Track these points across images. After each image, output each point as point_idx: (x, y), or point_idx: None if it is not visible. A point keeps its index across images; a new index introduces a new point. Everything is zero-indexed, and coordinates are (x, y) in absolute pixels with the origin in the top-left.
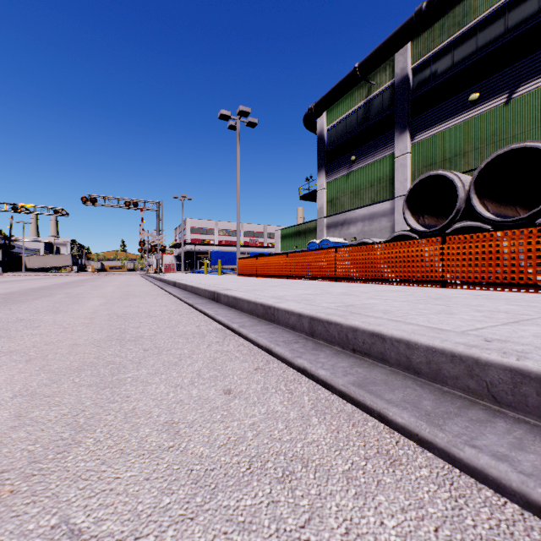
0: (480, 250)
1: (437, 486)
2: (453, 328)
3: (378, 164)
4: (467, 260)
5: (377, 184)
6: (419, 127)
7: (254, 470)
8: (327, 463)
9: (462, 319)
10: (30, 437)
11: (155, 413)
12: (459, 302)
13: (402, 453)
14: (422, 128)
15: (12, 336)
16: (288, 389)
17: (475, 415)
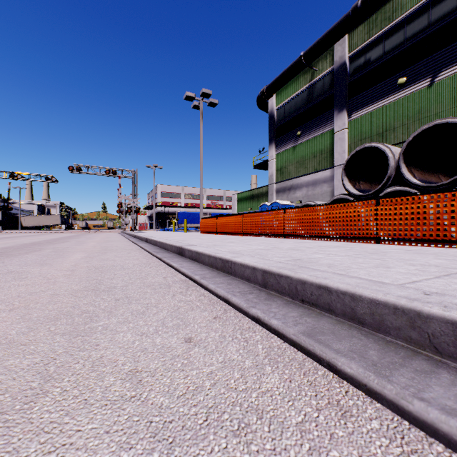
0: (409, 211)
1: (388, 440)
2: (392, 281)
3: (320, 138)
4: (398, 220)
5: (319, 155)
6: (355, 106)
7: (211, 422)
8: (281, 415)
9: (399, 273)
10: (1, 386)
11: (120, 362)
12: (393, 256)
13: (352, 404)
14: (357, 107)
15: (0, 287)
16: (244, 337)
17: (419, 365)
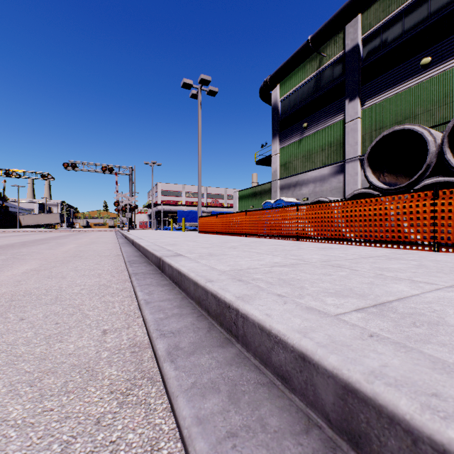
0: None
1: None
2: None
3: (329, 129)
4: None
5: (328, 148)
6: (369, 93)
7: None
8: None
9: None
10: None
11: None
12: None
13: None
14: (372, 94)
15: None
16: None
17: None
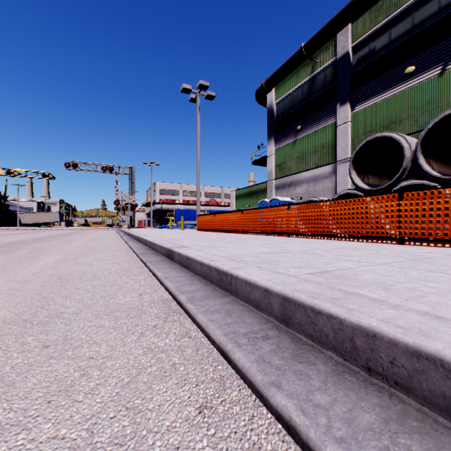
0: (443, 206)
1: None
2: None
3: (321, 132)
4: (428, 217)
5: (320, 150)
6: (359, 98)
7: None
8: None
9: None
10: None
11: None
12: (450, 266)
13: None
14: (361, 99)
15: None
16: None
17: None
